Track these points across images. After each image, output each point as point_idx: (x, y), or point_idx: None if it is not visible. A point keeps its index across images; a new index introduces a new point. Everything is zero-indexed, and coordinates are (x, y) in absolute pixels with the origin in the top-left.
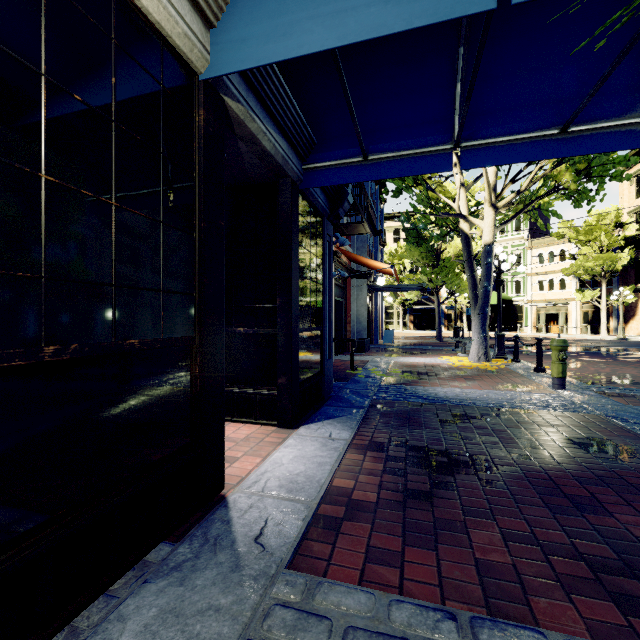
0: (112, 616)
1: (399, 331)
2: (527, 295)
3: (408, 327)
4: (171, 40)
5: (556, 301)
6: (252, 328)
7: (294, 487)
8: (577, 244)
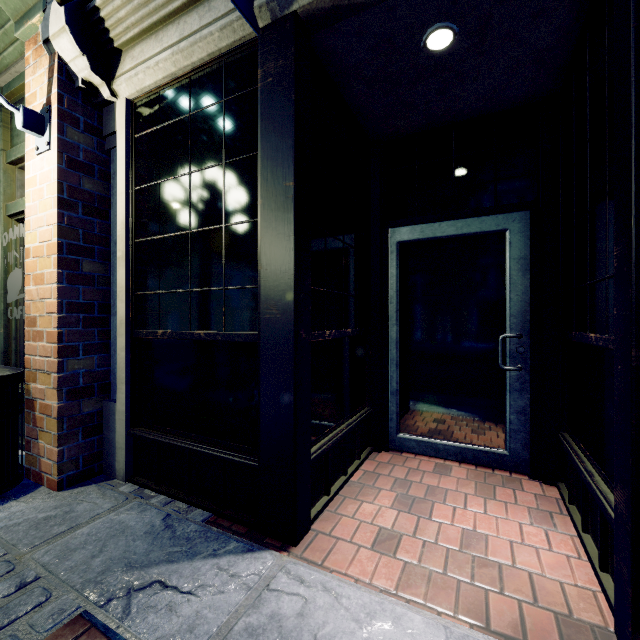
0: (149, 507)
1: None
2: None
3: None
4: (224, 50)
5: None
6: (602, 334)
7: (262, 639)
8: None
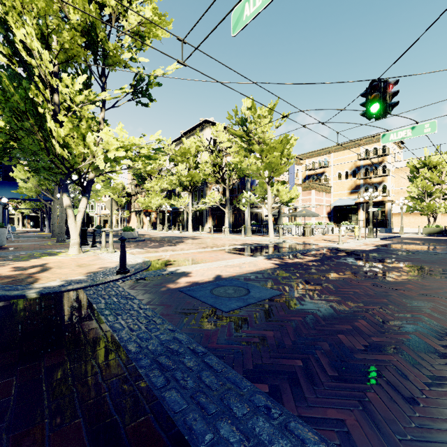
0: None
1: (19, 229)
2: (96, 211)
3: (27, 227)
4: None
5: (107, 214)
6: None
7: None
8: (111, 193)
